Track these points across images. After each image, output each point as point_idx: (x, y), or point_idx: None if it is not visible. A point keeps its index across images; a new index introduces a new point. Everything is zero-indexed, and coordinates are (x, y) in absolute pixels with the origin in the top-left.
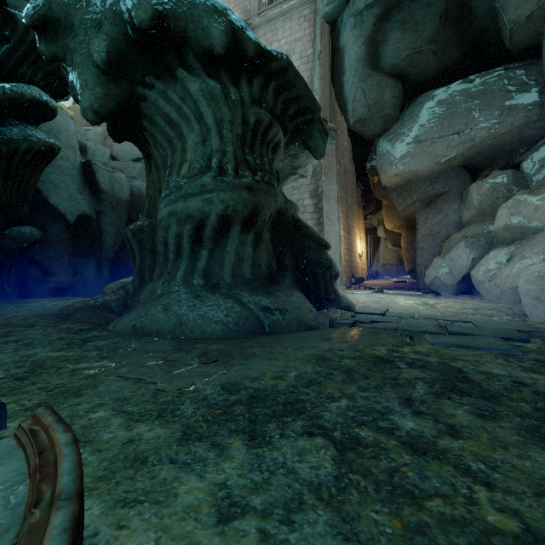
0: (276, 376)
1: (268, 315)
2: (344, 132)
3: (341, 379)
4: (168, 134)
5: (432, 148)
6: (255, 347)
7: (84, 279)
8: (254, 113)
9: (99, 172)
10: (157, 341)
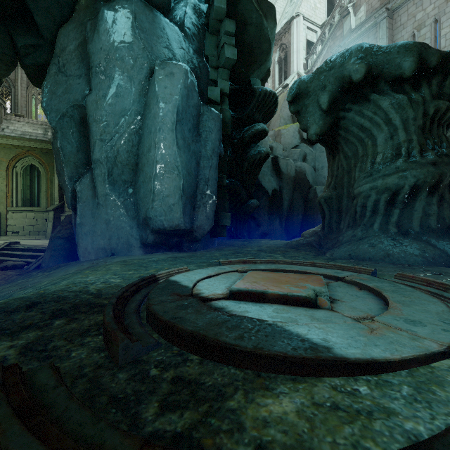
0: None
1: None
2: None
3: None
4: (359, 136)
5: None
6: None
7: (274, 229)
8: (433, 106)
9: (280, 161)
10: (377, 263)
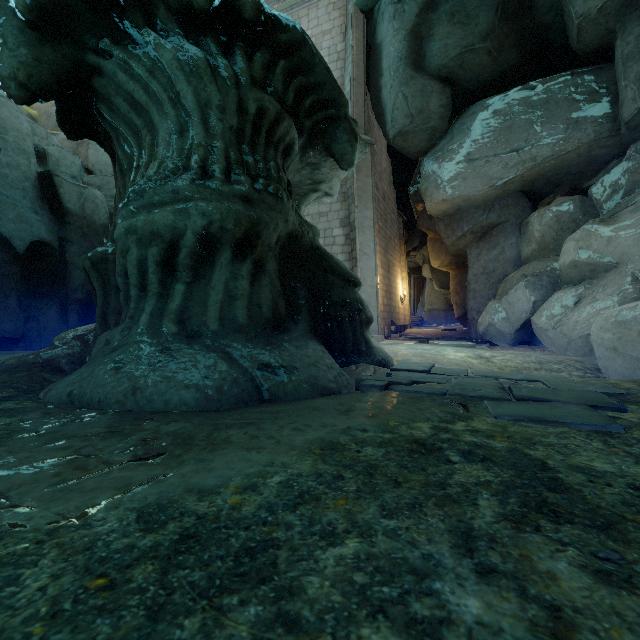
0: (246, 486)
1: (268, 375)
2: (383, 150)
3: (356, 488)
4: (133, 123)
5: (486, 168)
6: (235, 427)
7: (41, 327)
8: (254, 99)
9: (63, 186)
10: (92, 417)
